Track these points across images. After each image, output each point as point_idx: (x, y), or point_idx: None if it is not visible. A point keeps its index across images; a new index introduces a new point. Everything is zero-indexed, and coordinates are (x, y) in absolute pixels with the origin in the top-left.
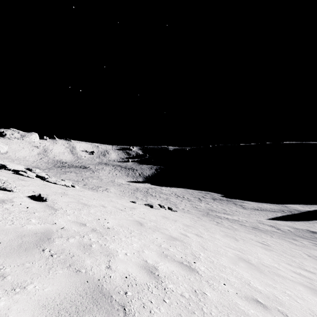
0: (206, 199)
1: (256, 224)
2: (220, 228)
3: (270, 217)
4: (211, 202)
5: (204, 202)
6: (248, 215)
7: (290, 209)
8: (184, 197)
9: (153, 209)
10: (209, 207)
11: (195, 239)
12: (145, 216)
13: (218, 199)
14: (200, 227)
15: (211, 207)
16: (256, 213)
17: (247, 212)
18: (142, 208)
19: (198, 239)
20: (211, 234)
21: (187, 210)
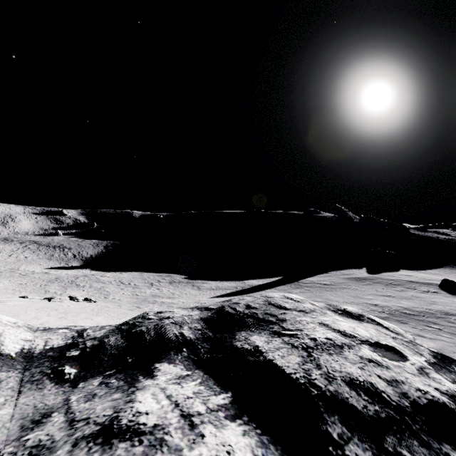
0: (161, 283)
1: (189, 304)
2: (127, 312)
3: (216, 295)
4: (164, 287)
5: (154, 288)
6: (195, 296)
7: (245, 285)
8: (131, 284)
9: (47, 302)
10: (156, 292)
11: (45, 320)
12: (3, 308)
13: (176, 282)
14: (91, 312)
15: (158, 293)
16: (206, 293)
17: (198, 293)
18: (24, 302)
19: (51, 320)
20: (93, 316)
21: (117, 300)
